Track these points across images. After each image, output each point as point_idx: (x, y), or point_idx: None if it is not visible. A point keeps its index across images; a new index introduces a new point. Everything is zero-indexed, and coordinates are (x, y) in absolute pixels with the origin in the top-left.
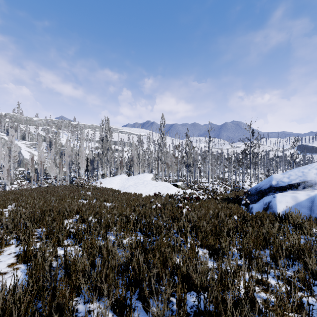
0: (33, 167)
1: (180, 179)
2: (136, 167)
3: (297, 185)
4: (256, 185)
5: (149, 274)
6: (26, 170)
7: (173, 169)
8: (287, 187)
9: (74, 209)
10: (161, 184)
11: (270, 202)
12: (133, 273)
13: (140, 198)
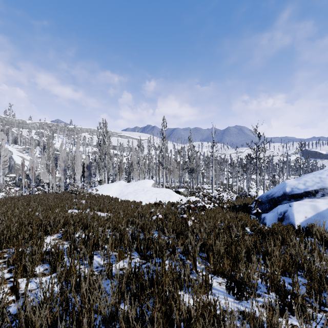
0: (24, 173)
1: (182, 185)
2: (136, 172)
3: (315, 193)
4: (267, 193)
5: None
6: (17, 176)
7: (175, 174)
8: (303, 194)
9: (60, 222)
10: (162, 190)
11: (285, 211)
12: None
13: (140, 207)
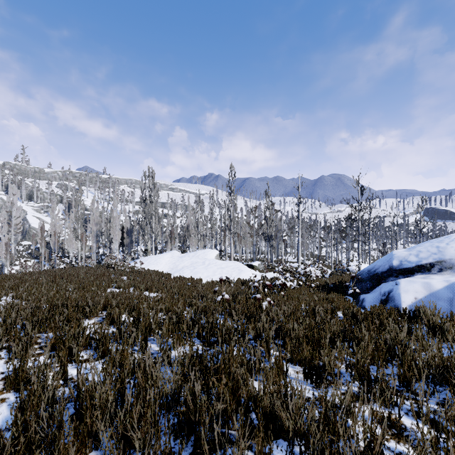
0: (43, 240)
1: (257, 257)
2: (194, 239)
3: (430, 267)
4: (368, 267)
5: (211, 412)
6: (34, 245)
7: (246, 242)
8: (415, 269)
9: (100, 303)
10: (229, 264)
11: (390, 291)
12: (185, 410)
13: (200, 285)
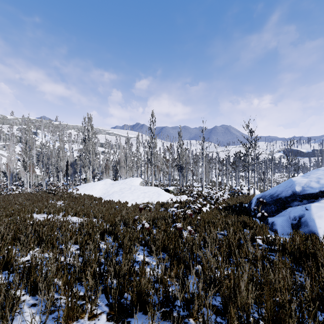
0: None
1: (171, 183)
2: (124, 170)
3: None
4: (269, 192)
5: None
6: None
7: (164, 172)
8: (319, 195)
9: (2, 240)
10: (150, 189)
11: (301, 216)
12: None
13: (124, 209)
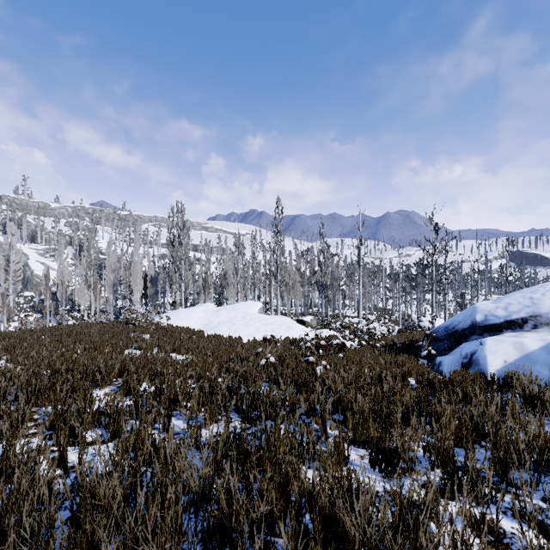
0: (48, 290)
1: (309, 311)
2: (233, 289)
3: (522, 323)
4: (446, 323)
5: (252, 516)
6: (37, 296)
7: (296, 293)
8: (504, 326)
9: (114, 368)
10: (275, 319)
11: (473, 353)
12: (217, 513)
13: (239, 345)
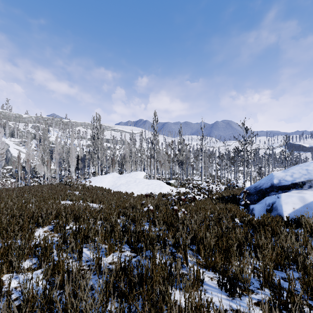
0: (20, 165)
1: (173, 177)
2: (129, 165)
3: (302, 184)
4: (255, 184)
5: None
6: (14, 168)
7: (165, 166)
8: (291, 186)
9: (51, 214)
10: (153, 182)
11: (274, 203)
12: None
13: (132, 198)
